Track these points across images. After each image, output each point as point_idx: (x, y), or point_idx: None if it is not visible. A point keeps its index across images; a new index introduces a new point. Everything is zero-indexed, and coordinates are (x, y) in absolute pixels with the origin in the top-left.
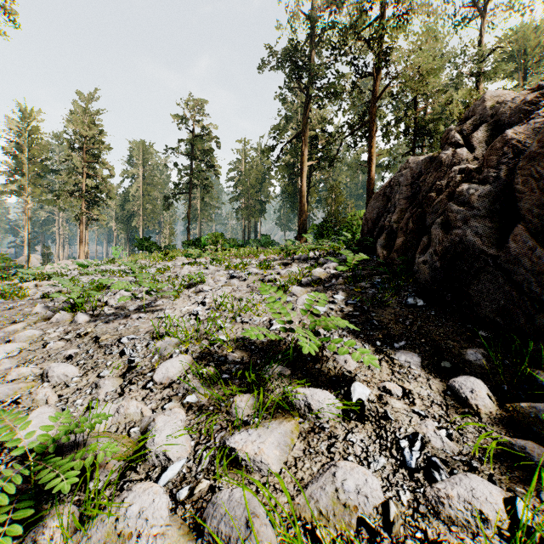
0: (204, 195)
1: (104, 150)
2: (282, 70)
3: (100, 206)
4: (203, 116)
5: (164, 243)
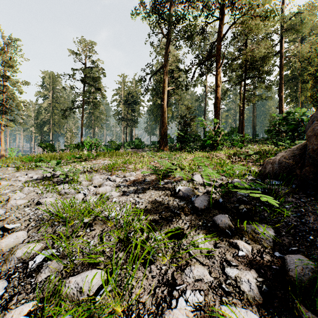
0: (94, 110)
1: (12, 72)
2: (149, 23)
3: (11, 115)
4: (93, 53)
5: (67, 143)
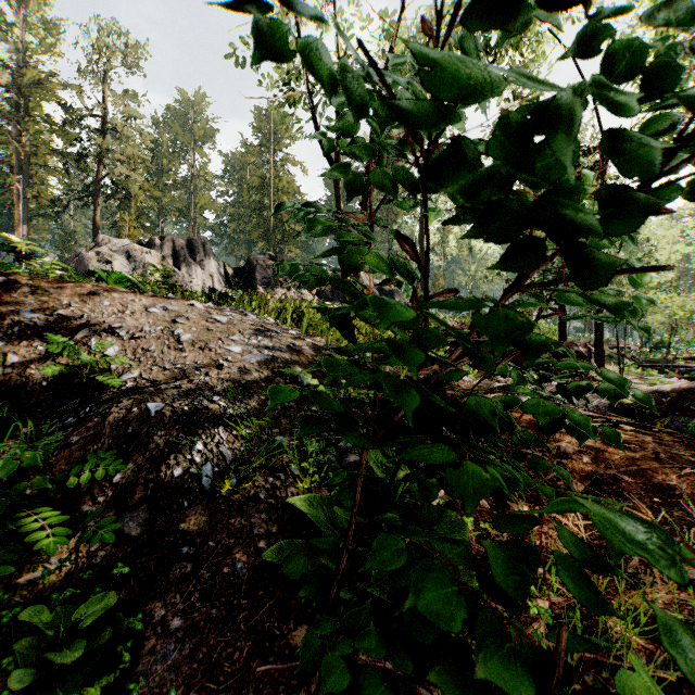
0: None
1: None
2: None
3: None
4: None
5: None
